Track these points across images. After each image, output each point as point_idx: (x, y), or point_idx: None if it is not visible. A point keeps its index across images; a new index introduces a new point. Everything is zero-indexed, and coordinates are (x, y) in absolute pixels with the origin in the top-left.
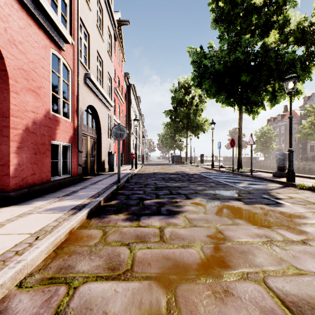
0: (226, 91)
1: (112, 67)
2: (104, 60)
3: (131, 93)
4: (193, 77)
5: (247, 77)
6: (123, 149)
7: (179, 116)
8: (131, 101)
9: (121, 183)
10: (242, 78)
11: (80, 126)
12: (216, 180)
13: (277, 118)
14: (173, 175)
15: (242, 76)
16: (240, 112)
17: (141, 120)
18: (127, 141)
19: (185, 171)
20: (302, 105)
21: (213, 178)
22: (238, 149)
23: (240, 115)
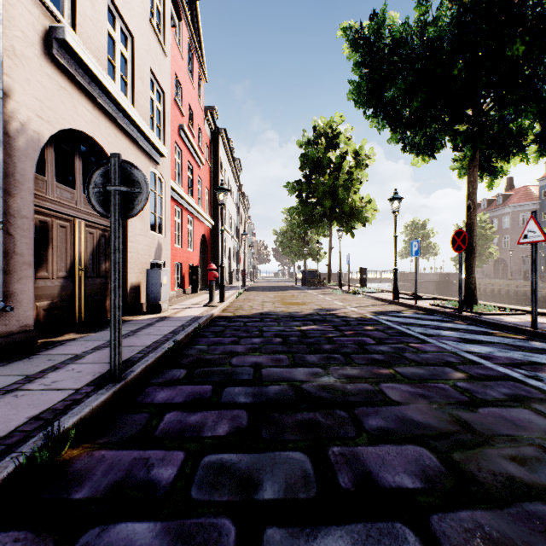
0: (446, 108)
1: (166, 67)
2: (138, 36)
3: (221, 146)
4: (356, 84)
5: (529, 47)
6: (204, 259)
7: (316, 193)
8: (220, 163)
9: (130, 379)
10: (514, 52)
11: (22, 181)
12: (448, 352)
13: (494, 202)
14: (309, 326)
15: (513, 44)
16: (472, 166)
17: (242, 205)
18: (211, 241)
19: (337, 309)
20: (544, 176)
21: (431, 341)
22: (468, 256)
23: (472, 175)
